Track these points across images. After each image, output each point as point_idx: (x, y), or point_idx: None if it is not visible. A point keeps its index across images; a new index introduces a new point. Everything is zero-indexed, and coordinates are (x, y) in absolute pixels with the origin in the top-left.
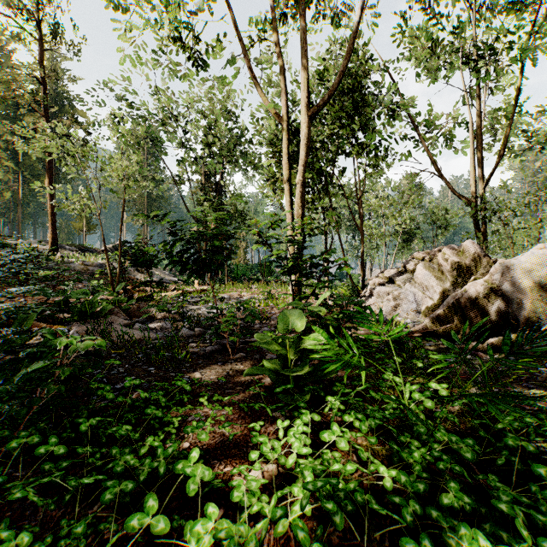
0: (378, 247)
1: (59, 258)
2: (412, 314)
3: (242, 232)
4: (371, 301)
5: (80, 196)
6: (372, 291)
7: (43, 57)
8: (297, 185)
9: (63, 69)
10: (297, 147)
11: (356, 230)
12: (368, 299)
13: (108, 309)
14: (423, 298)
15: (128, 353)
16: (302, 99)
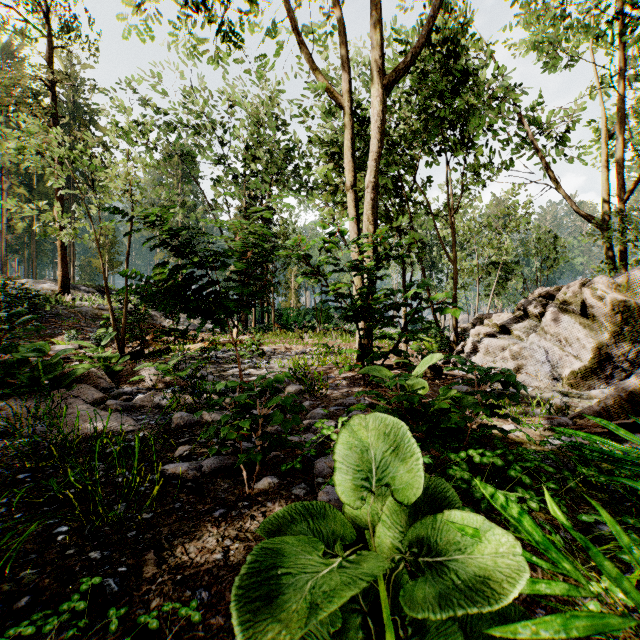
0: (465, 286)
1: (70, 301)
2: (545, 382)
3: (293, 270)
4: (476, 359)
5: (74, 216)
6: (476, 344)
7: (51, 56)
8: (368, 189)
9: (83, 78)
10: (365, 142)
11: (434, 266)
12: (471, 357)
13: (86, 373)
14: (562, 357)
15: (55, 470)
16: (375, 62)
